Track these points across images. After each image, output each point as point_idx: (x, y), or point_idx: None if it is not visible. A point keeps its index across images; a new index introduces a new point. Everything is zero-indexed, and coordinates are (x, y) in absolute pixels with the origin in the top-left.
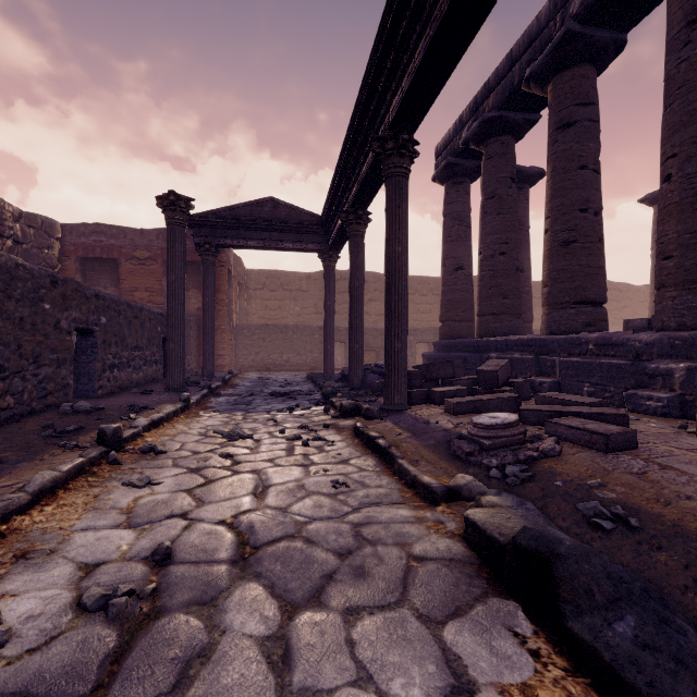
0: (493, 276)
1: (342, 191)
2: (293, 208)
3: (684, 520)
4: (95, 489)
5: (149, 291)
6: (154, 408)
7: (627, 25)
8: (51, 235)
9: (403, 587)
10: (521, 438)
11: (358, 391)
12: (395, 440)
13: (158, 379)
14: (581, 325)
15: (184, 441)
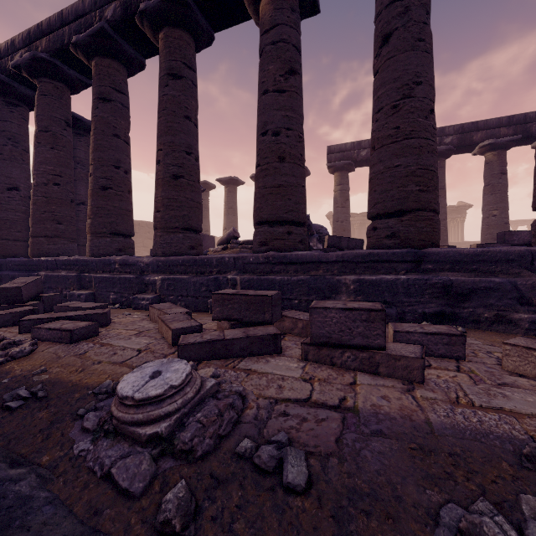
0: (47, 202)
1: None
2: None
3: (83, 379)
4: None
5: None
6: None
7: (145, 54)
8: None
9: None
10: None
11: None
12: None
13: None
14: (115, 250)
15: None
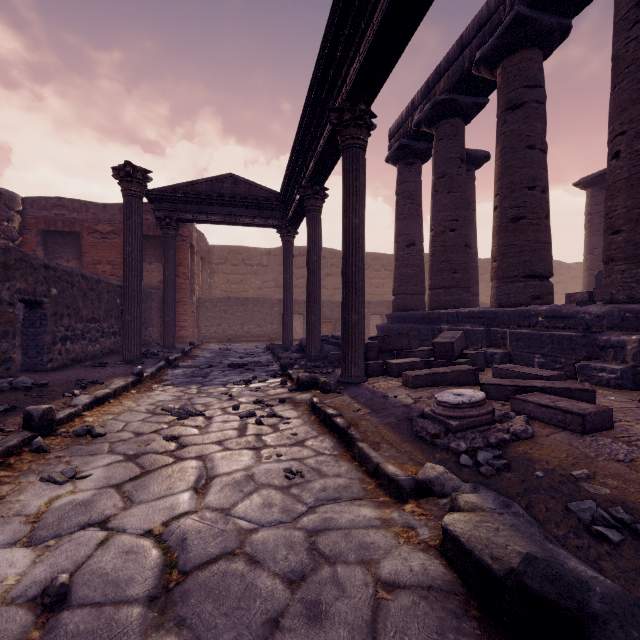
0: (444, 251)
1: (300, 166)
2: (253, 185)
3: None
4: (4, 487)
5: (112, 264)
6: (103, 383)
7: (573, 11)
8: (11, 208)
9: (372, 638)
10: (489, 418)
11: (316, 362)
12: (354, 417)
13: (117, 351)
14: (529, 298)
15: (128, 420)
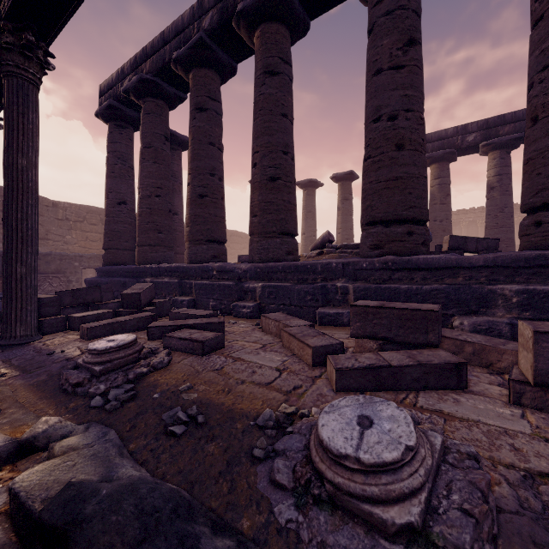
0: (151, 213)
1: None
2: None
3: (236, 403)
4: None
5: None
6: None
7: (237, 58)
8: None
9: None
10: (135, 356)
11: None
12: None
13: None
14: (210, 257)
15: None
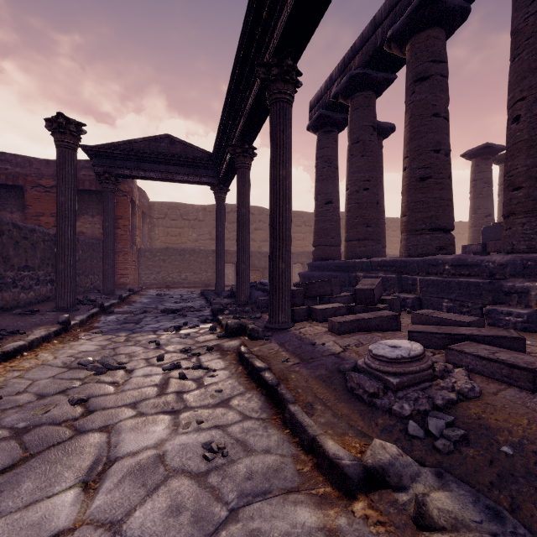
0: (359, 207)
1: (230, 127)
2: (188, 145)
3: None
4: None
5: (55, 216)
6: (25, 332)
7: None
8: None
9: None
10: (430, 373)
11: (245, 307)
12: (283, 369)
13: (54, 298)
14: (435, 248)
15: (36, 378)
